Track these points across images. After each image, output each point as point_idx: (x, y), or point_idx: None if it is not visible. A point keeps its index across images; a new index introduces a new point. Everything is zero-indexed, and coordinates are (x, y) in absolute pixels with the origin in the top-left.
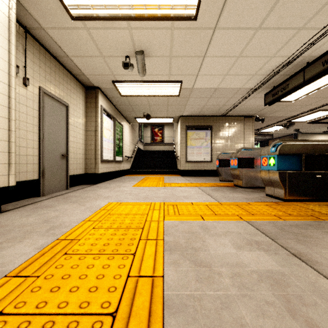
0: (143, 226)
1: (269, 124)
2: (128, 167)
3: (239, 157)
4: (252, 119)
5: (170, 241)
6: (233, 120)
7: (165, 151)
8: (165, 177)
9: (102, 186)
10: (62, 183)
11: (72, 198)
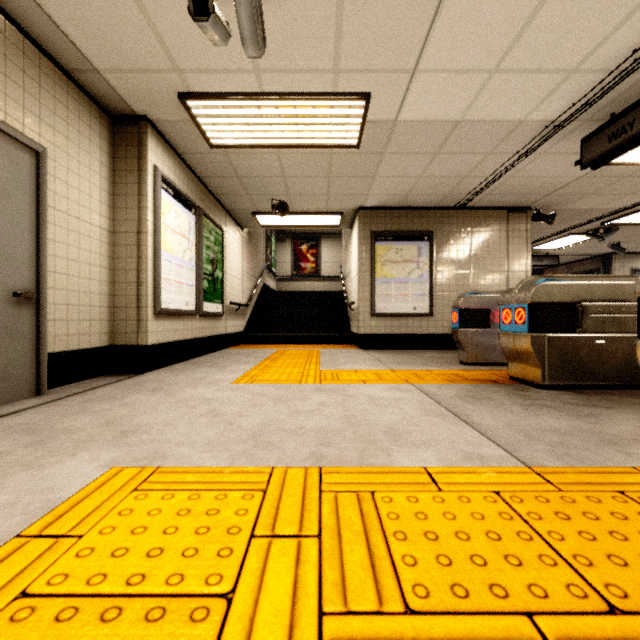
0: None
1: (558, 230)
2: (240, 328)
3: (534, 302)
4: (526, 216)
5: None
6: (482, 218)
7: (324, 293)
8: (323, 350)
9: (153, 380)
10: (19, 378)
11: (1, 440)
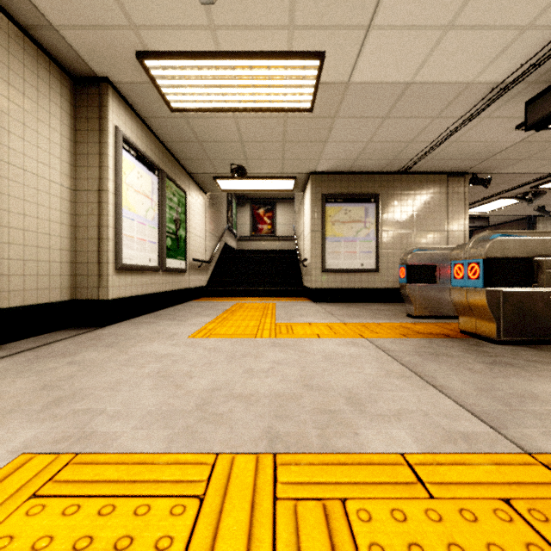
0: None
1: (490, 194)
2: (203, 283)
3: (489, 257)
4: (465, 180)
5: None
6: (424, 182)
7: (279, 251)
8: (278, 303)
9: (111, 334)
10: None
11: None
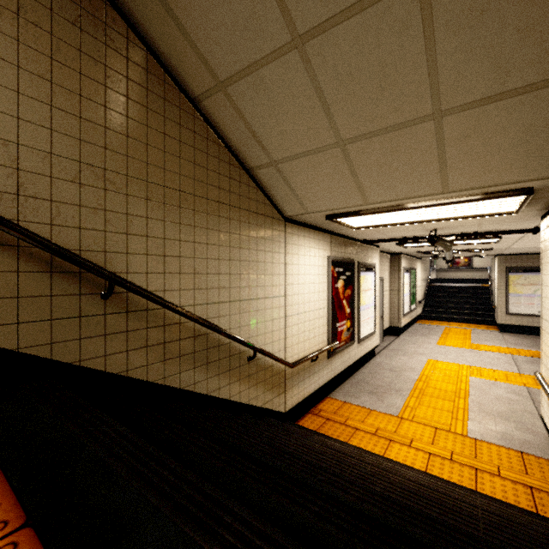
0: (457, 377)
1: None
2: (420, 312)
3: None
4: None
5: (472, 384)
6: None
7: (474, 287)
8: (473, 330)
9: (407, 340)
10: (381, 337)
11: (398, 351)
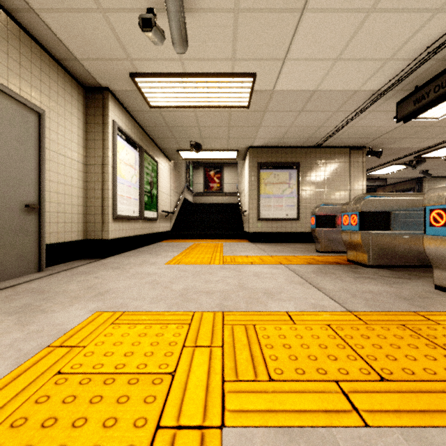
0: None
1: (385, 161)
2: (168, 228)
3: (363, 210)
4: (363, 152)
5: None
6: (333, 154)
7: (225, 204)
8: (225, 243)
9: (113, 262)
10: (28, 260)
11: (24, 297)
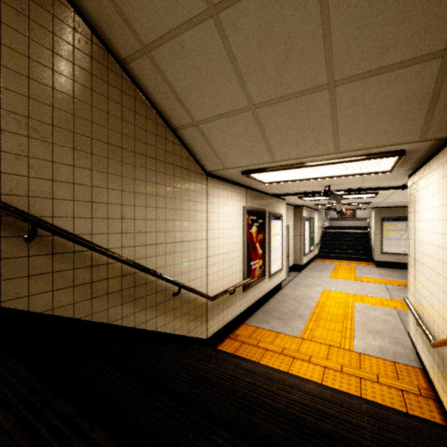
0: (345, 303)
1: None
2: (317, 252)
3: None
4: None
5: (357, 309)
6: None
7: (357, 233)
8: (356, 266)
9: (307, 275)
10: (287, 273)
11: (300, 284)
